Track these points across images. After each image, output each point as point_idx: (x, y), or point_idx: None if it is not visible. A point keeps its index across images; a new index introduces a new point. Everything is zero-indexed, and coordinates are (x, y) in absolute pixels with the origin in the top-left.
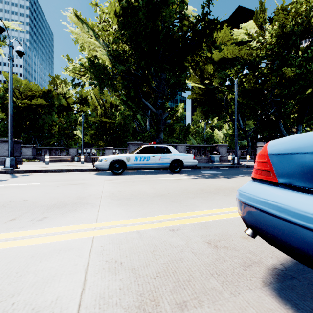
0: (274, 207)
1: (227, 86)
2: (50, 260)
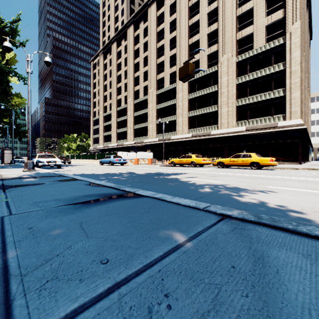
0: (119, 162)
1: (3, 109)
2: (119, 166)
